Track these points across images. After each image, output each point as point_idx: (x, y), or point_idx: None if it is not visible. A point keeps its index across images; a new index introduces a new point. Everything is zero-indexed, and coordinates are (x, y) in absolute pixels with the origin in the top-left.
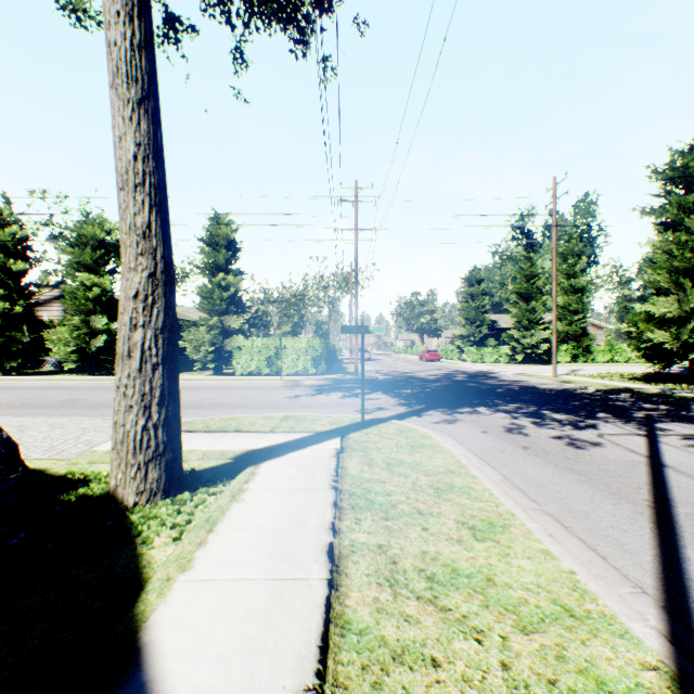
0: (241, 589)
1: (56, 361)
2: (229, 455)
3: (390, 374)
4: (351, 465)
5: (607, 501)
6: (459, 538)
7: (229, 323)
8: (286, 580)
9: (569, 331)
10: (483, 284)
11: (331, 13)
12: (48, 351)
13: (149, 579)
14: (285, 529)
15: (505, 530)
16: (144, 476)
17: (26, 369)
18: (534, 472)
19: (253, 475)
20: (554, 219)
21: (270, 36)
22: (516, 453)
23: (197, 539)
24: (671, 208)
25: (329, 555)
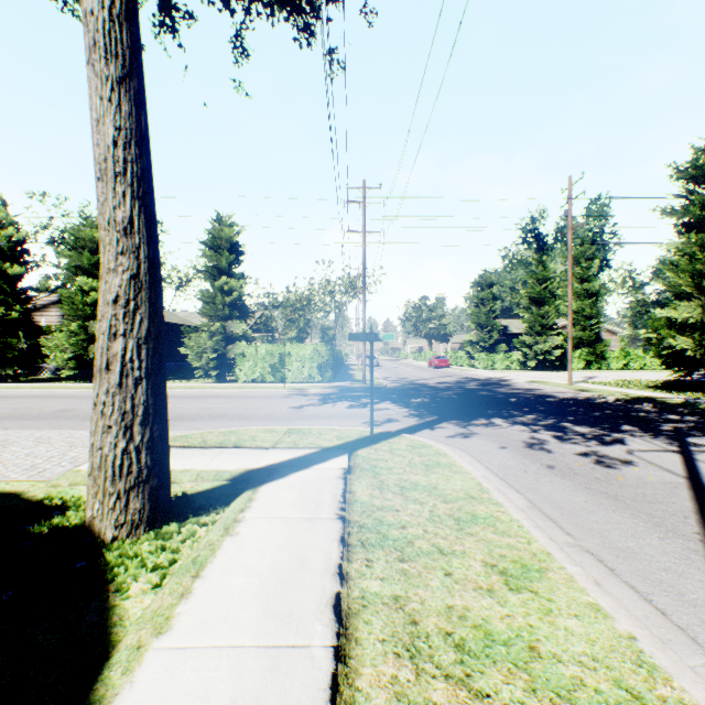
0: (227, 662)
1: (54, 368)
2: (225, 476)
3: (399, 382)
4: (360, 489)
5: (653, 534)
6: (489, 587)
7: (232, 329)
8: (283, 649)
9: (583, 336)
10: (493, 288)
11: (337, 1)
12: (45, 358)
13: (117, 644)
14: (284, 574)
15: (543, 576)
16: (125, 506)
17: (23, 376)
18: (563, 496)
19: (250, 501)
20: (570, 220)
21: (273, 25)
22: (541, 473)
23: (180, 588)
24: (694, 209)
25: (335, 611)
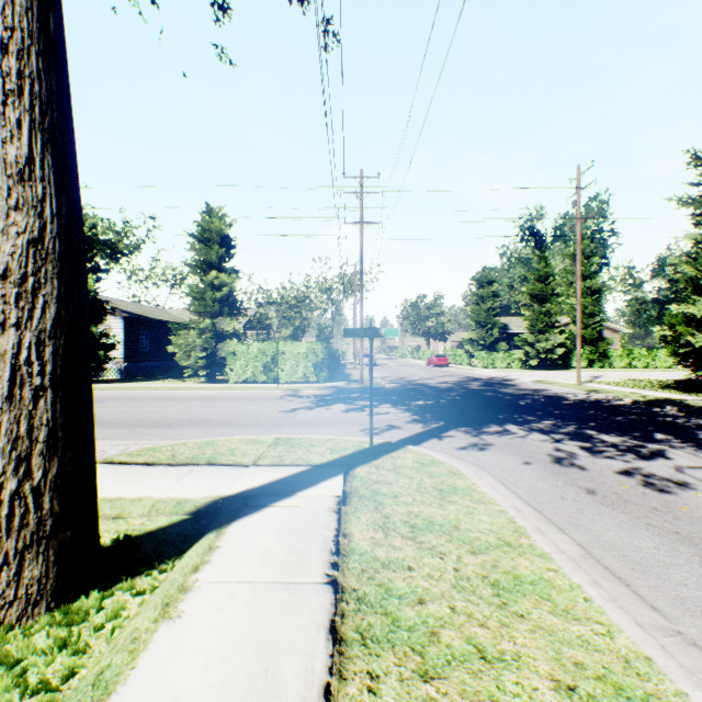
0: None
1: None
2: (187, 508)
3: (398, 381)
4: (358, 530)
5: None
6: None
7: (222, 326)
8: None
9: (585, 335)
10: (493, 286)
11: None
12: None
13: None
14: None
15: None
16: (15, 575)
17: None
18: (624, 539)
19: (209, 552)
20: (578, 212)
21: None
22: (583, 501)
23: None
24: None
25: None
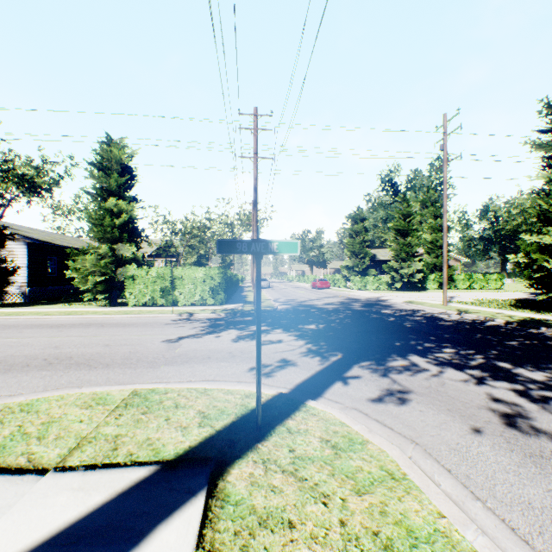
0: None
1: None
2: None
3: (289, 303)
4: None
5: None
6: None
7: (122, 252)
8: None
9: (437, 263)
10: (365, 222)
11: None
12: None
13: None
14: None
15: None
16: None
17: None
18: None
19: None
20: (445, 154)
21: None
22: None
23: None
24: None
25: None
